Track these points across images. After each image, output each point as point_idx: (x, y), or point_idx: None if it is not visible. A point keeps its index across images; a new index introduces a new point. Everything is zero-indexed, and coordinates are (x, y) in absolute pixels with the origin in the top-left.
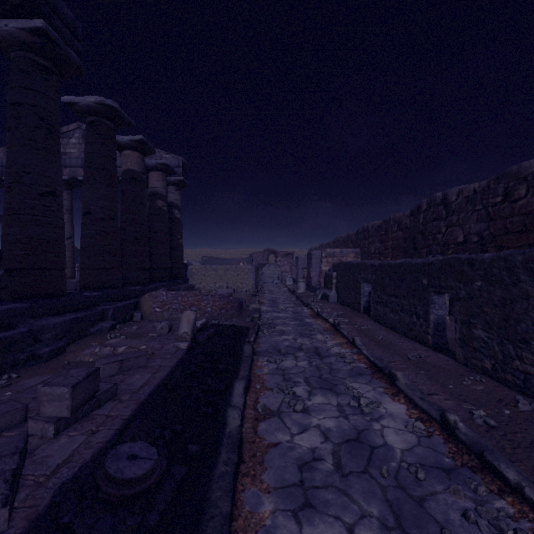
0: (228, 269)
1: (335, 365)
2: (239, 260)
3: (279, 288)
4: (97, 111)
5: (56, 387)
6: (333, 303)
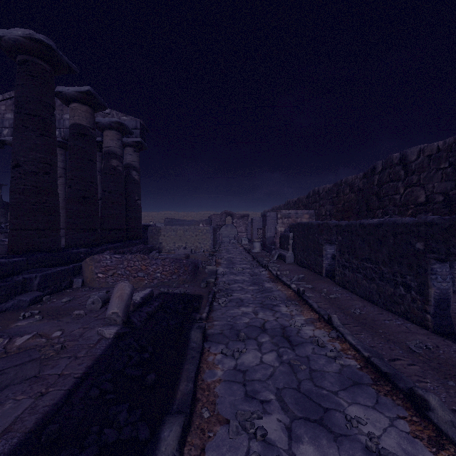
0: (187, 230)
1: (315, 361)
2: (198, 222)
3: (236, 247)
4: (27, 48)
5: None
6: (290, 264)
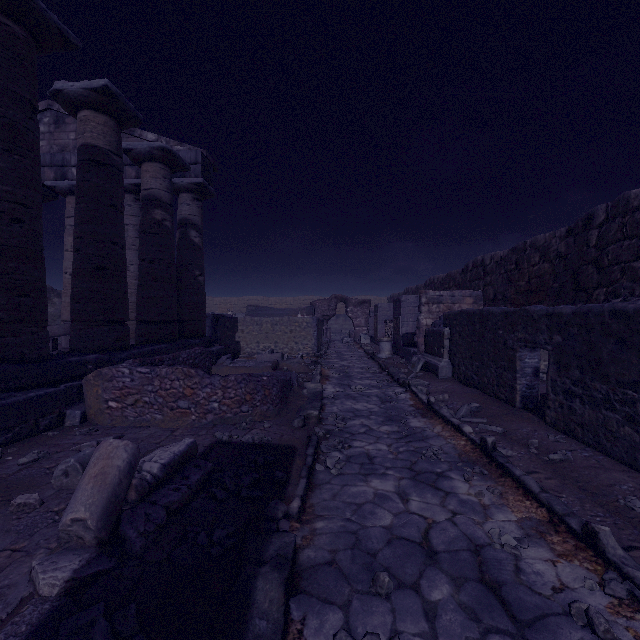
0: (277, 323)
1: None
2: (296, 311)
3: (352, 349)
4: None
5: None
6: (446, 380)
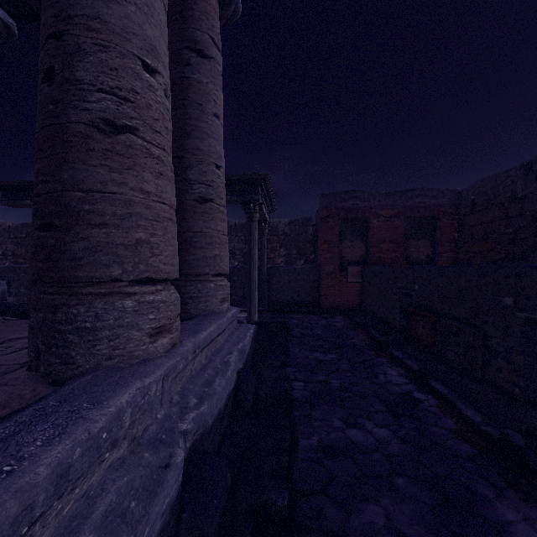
0: None
1: None
2: None
3: None
4: None
5: None
6: None
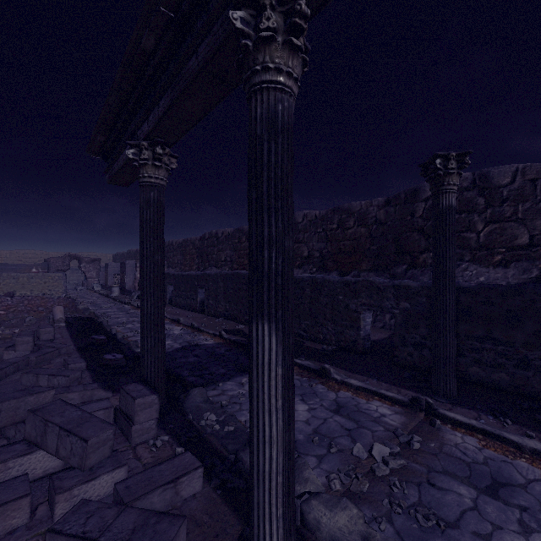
0: (33, 277)
1: None
2: (30, 266)
3: (89, 294)
4: None
5: (47, 328)
6: None
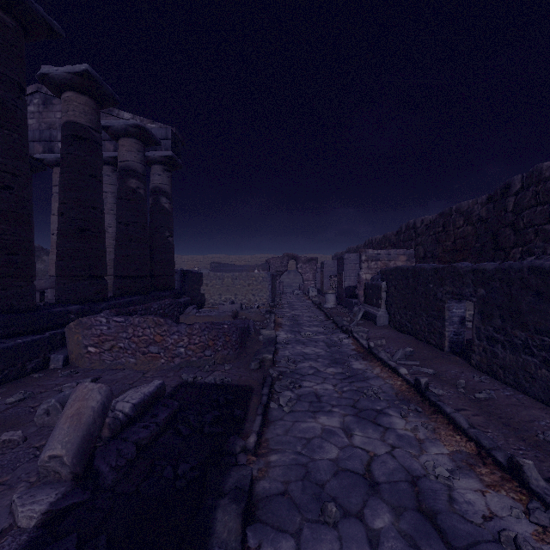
0: (236, 278)
1: None
2: (253, 267)
3: (301, 300)
4: None
5: None
6: (383, 327)
